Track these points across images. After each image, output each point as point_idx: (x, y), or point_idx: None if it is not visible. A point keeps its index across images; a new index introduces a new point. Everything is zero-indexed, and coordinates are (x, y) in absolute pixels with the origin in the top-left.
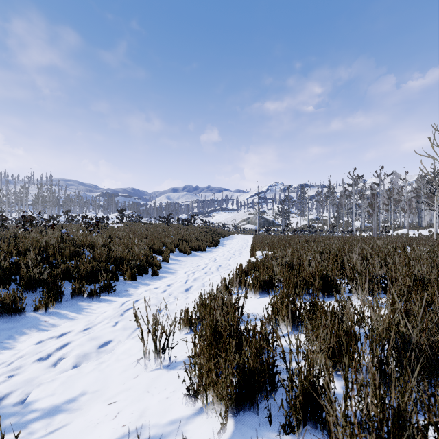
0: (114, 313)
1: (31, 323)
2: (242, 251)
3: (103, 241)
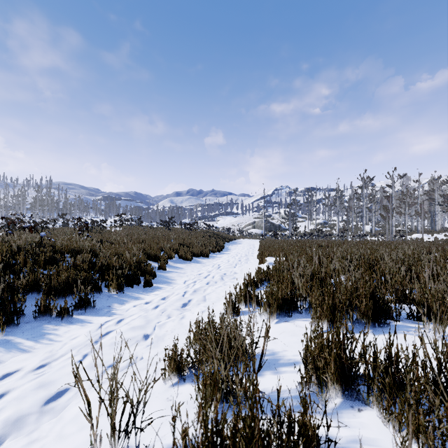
0: (83, 341)
1: None
2: (249, 257)
3: (89, 246)
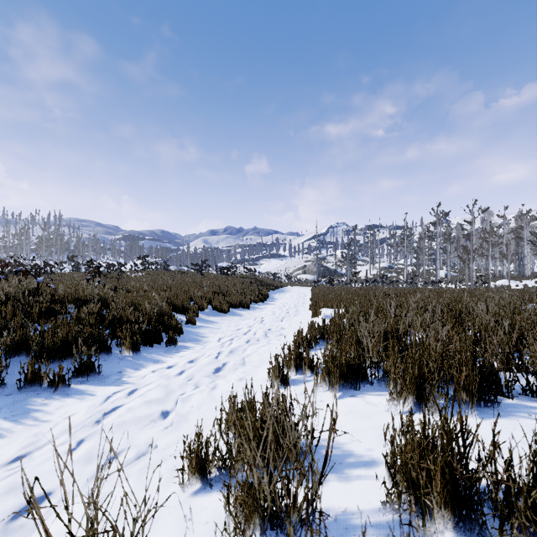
0: (79, 421)
1: None
2: (299, 308)
3: (99, 295)
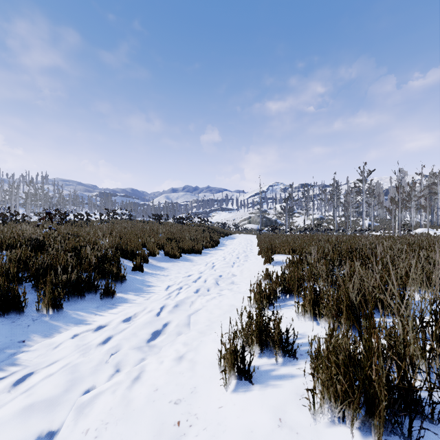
0: None
1: None
2: (248, 253)
3: (38, 240)
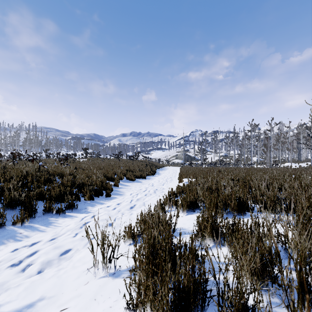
0: (74, 226)
1: (9, 235)
2: (172, 178)
3: (70, 171)
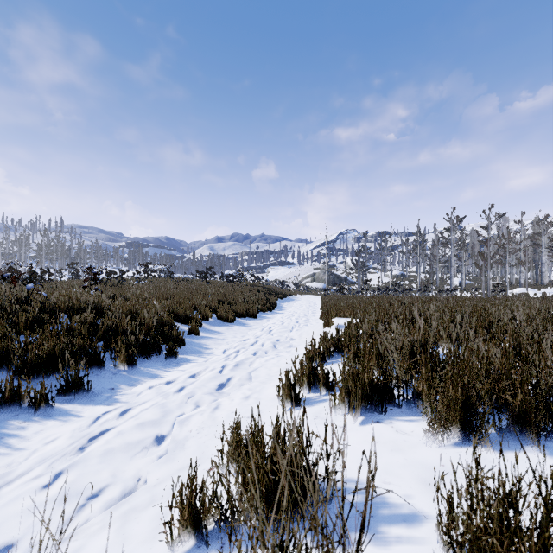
0: (58, 449)
1: None
2: (309, 317)
3: (94, 303)
